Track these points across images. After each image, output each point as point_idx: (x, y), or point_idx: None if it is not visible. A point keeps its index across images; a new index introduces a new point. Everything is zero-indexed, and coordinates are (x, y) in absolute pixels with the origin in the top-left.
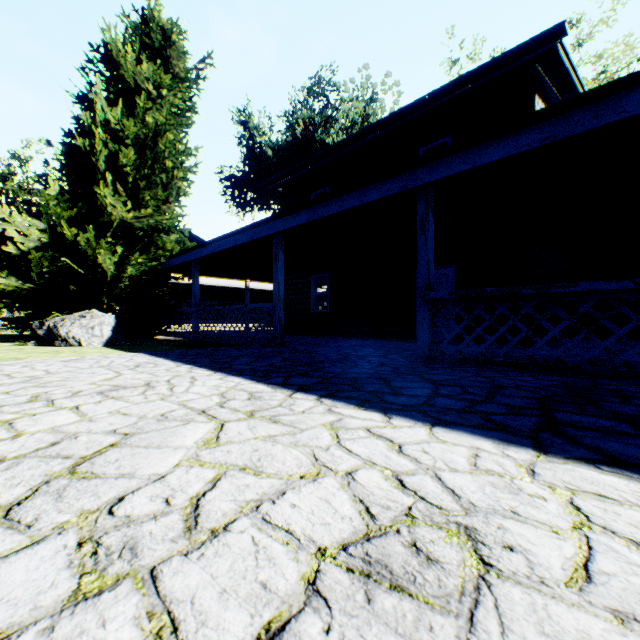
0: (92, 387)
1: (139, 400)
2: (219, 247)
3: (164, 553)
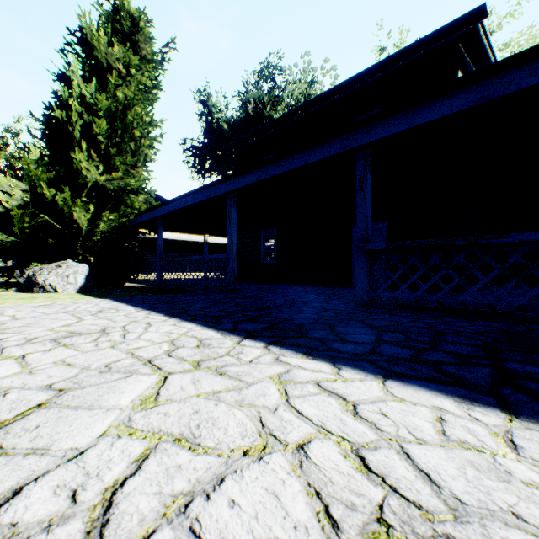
0: (48, 333)
1: (89, 348)
2: (179, 205)
3: None
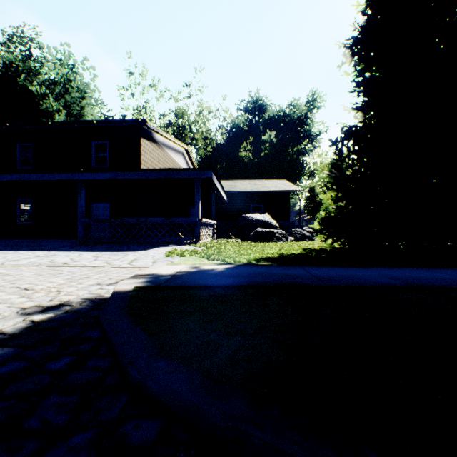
0: None
1: None
2: None
3: (4, 259)
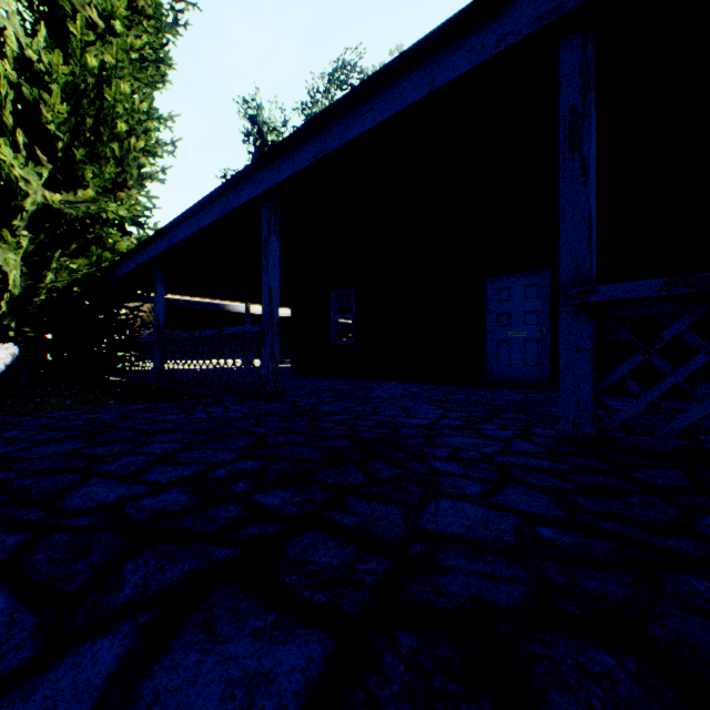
0: None
1: None
2: (178, 236)
3: None
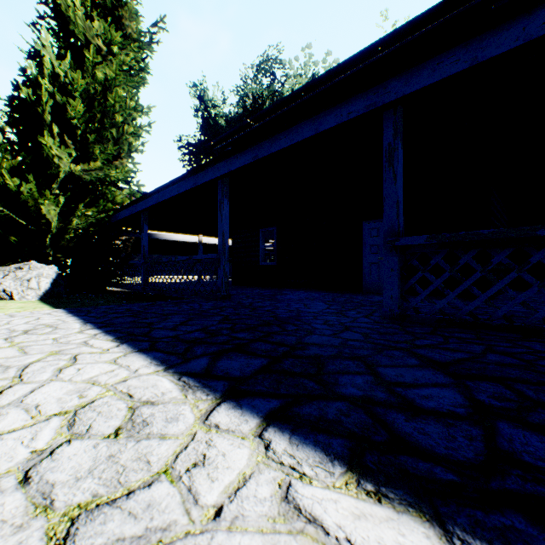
0: None
1: None
2: (163, 196)
3: None
